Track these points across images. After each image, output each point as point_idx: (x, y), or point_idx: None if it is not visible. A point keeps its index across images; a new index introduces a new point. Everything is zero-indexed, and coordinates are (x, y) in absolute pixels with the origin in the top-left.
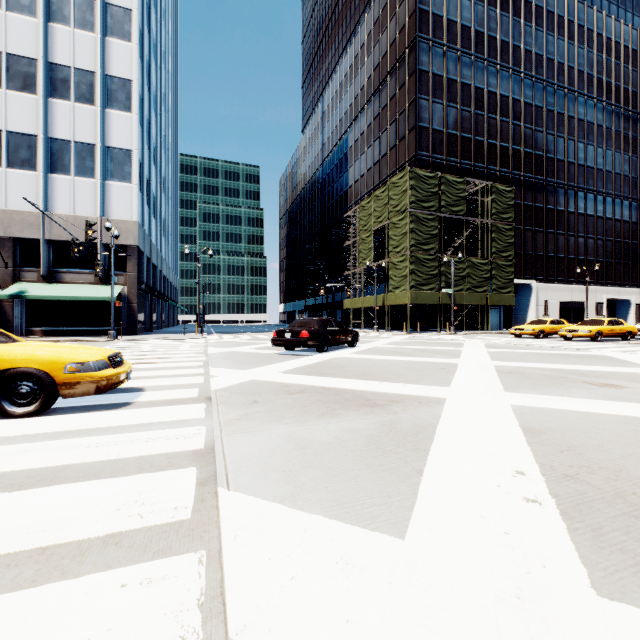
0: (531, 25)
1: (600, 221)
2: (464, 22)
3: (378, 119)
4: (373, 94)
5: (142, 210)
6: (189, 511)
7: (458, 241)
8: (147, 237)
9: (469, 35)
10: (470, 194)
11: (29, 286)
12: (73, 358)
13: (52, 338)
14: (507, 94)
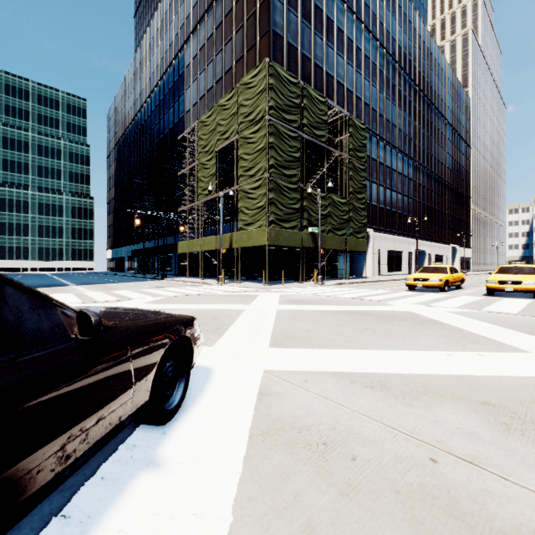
0: None
1: (410, 182)
2: None
3: (221, 28)
4: None
5: None
6: None
7: (320, 172)
8: None
9: None
10: None
11: None
12: None
13: None
14: (352, 38)
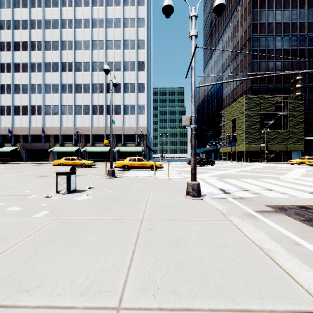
0: None
1: None
2: (277, 21)
3: (235, 70)
4: (233, 59)
5: (146, 122)
6: (178, 174)
7: (270, 123)
8: (147, 130)
9: (280, 26)
10: (280, 99)
11: (119, 148)
12: (159, 163)
13: None
14: (304, 47)
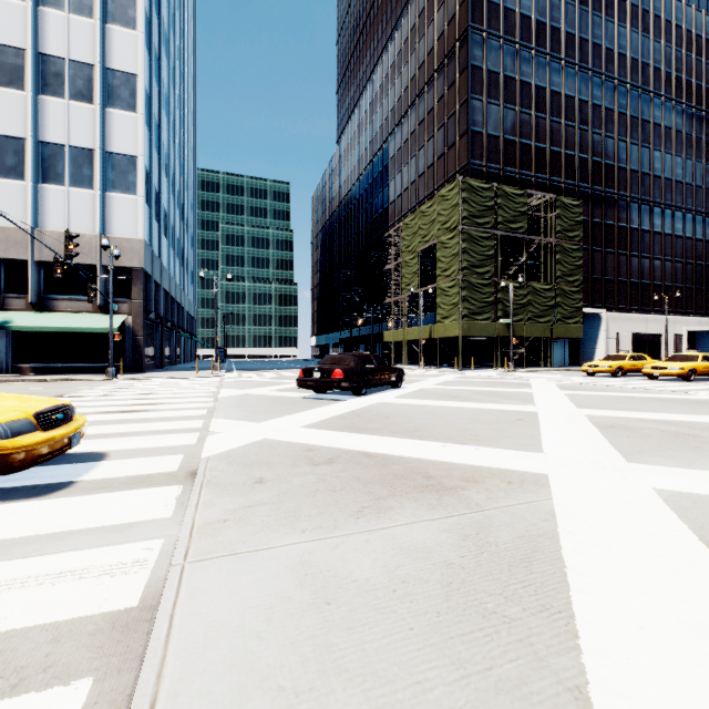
0: (600, 15)
1: (679, 241)
2: (523, 11)
3: (423, 124)
4: (418, 96)
5: (150, 227)
6: None
7: (517, 263)
8: (156, 259)
9: (529, 26)
10: (530, 209)
11: (15, 315)
12: None
13: (40, 376)
14: (573, 94)
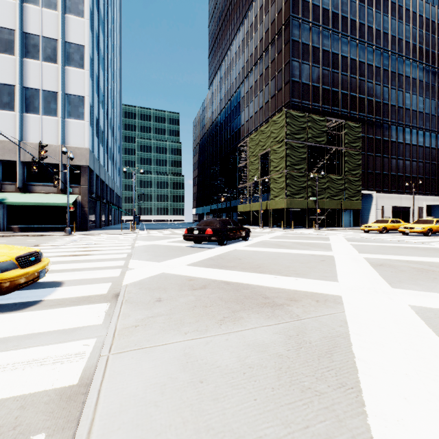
0: (372, 8)
1: (421, 149)
2: (324, 6)
3: (262, 76)
4: (259, 59)
5: (92, 140)
6: None
7: (321, 163)
8: (96, 160)
9: (328, 15)
10: (329, 129)
11: (8, 195)
12: None
13: (24, 233)
14: (355, 58)
